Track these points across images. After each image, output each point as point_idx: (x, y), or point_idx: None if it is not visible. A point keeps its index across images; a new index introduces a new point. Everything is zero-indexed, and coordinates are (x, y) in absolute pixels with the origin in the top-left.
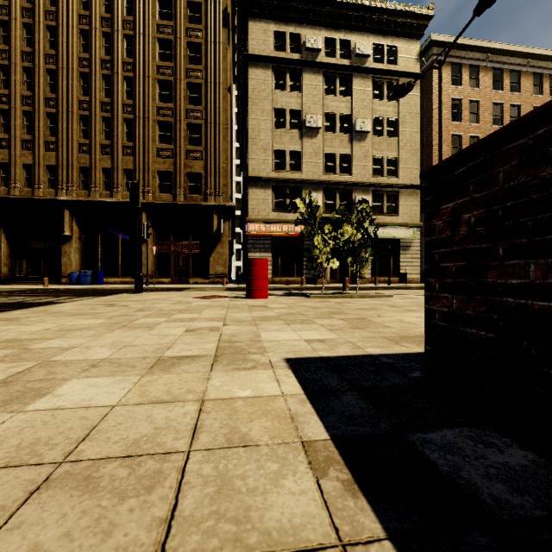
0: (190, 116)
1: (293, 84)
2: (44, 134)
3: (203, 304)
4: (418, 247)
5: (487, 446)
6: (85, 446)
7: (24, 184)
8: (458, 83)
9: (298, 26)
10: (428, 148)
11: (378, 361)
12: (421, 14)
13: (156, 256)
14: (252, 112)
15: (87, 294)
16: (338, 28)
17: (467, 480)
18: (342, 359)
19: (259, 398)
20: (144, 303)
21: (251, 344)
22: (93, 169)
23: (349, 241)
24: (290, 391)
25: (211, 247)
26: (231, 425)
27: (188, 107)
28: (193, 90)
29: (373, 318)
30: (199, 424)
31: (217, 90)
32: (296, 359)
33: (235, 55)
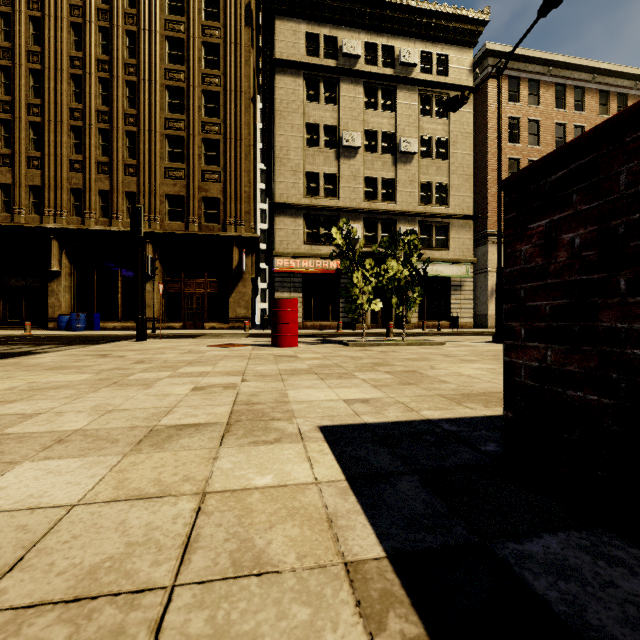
0: (205, 130)
1: (328, 96)
2: (26, 147)
3: (219, 354)
4: (472, 287)
5: (612, 563)
6: (11, 581)
7: (1, 208)
8: (516, 99)
9: (334, 27)
10: (482, 173)
11: (438, 429)
12: (475, 18)
13: (165, 296)
14: (279, 127)
15: (77, 342)
16: (380, 31)
17: (599, 631)
18: (393, 426)
19: (283, 489)
20: (146, 353)
21: (275, 407)
22: (87, 191)
23: (394, 279)
24: (326, 475)
25: (231, 286)
26: (241, 536)
27: (203, 119)
28: (210, 99)
29: (425, 371)
30: (194, 535)
31: (238, 100)
32: (333, 427)
33: (259, 61)
